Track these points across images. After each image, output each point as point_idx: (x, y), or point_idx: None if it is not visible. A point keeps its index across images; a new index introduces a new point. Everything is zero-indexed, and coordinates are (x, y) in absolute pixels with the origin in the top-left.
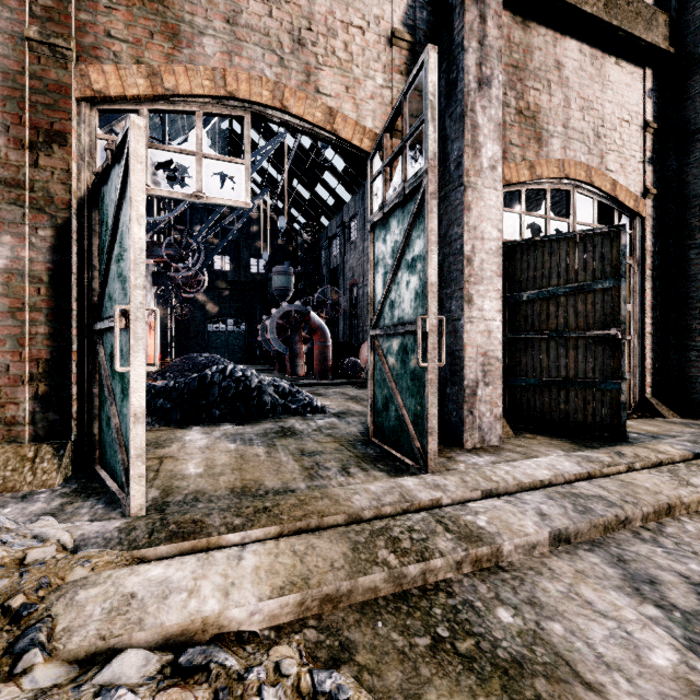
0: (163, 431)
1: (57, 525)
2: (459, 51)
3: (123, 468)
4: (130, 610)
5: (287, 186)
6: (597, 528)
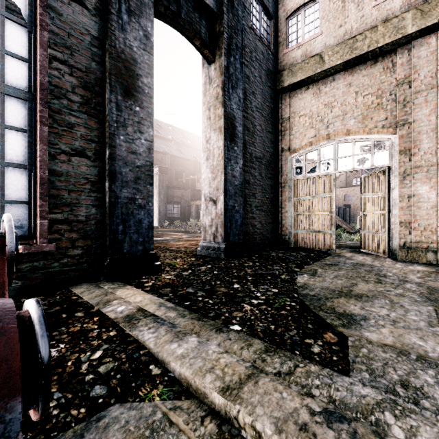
0: None
1: None
2: None
3: None
4: None
5: None
6: None
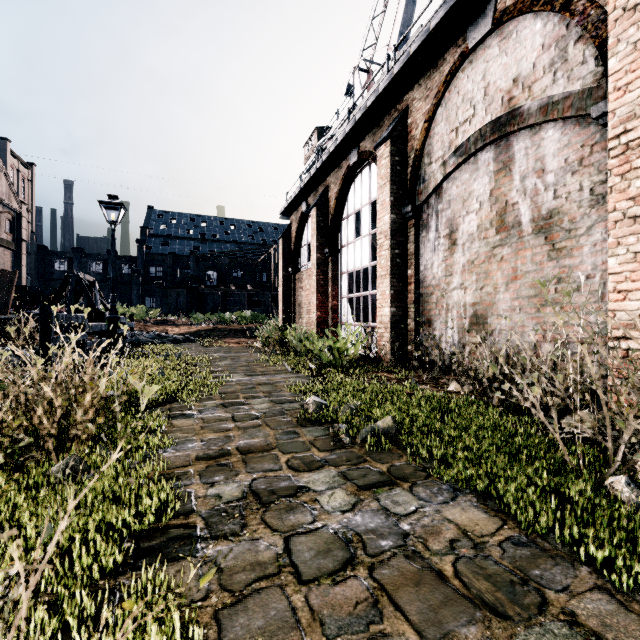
0: None
1: None
2: None
3: None
4: None
5: None
6: None
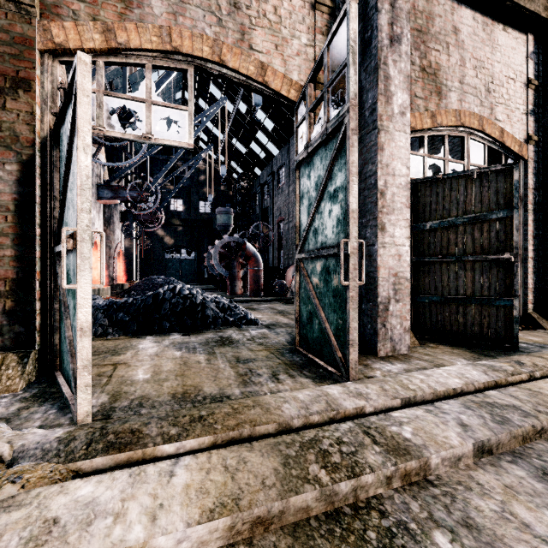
0: (121, 340)
1: (5, 433)
2: (374, 13)
3: (72, 377)
4: (49, 540)
5: (227, 143)
6: (516, 439)
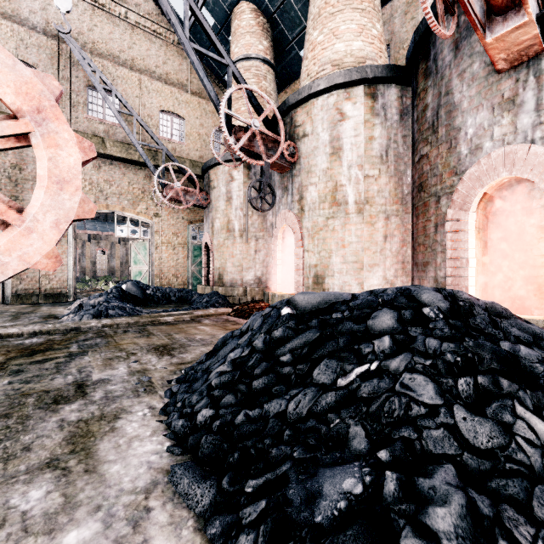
0: None
1: None
2: None
3: None
4: None
5: None
6: None
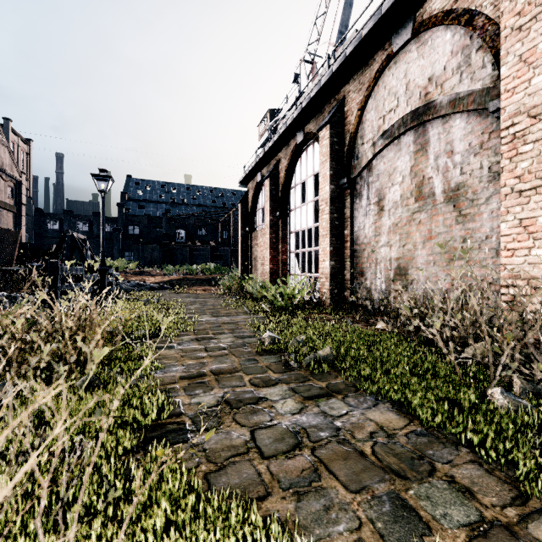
0: None
1: None
2: None
3: None
4: None
5: None
6: None
